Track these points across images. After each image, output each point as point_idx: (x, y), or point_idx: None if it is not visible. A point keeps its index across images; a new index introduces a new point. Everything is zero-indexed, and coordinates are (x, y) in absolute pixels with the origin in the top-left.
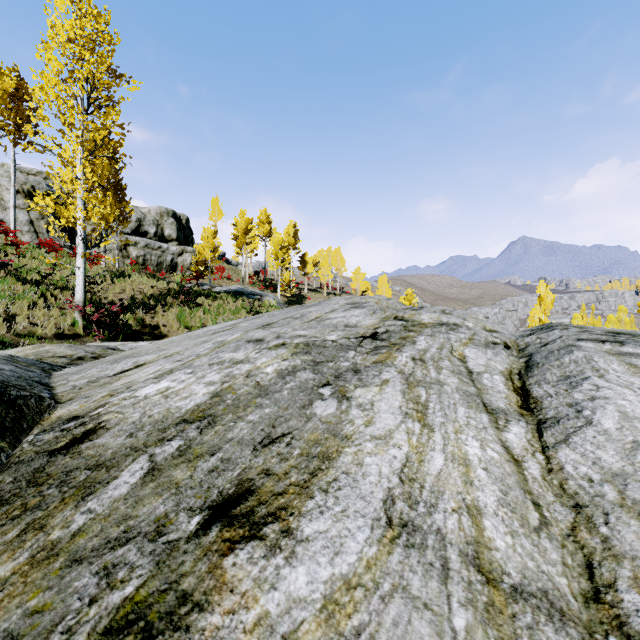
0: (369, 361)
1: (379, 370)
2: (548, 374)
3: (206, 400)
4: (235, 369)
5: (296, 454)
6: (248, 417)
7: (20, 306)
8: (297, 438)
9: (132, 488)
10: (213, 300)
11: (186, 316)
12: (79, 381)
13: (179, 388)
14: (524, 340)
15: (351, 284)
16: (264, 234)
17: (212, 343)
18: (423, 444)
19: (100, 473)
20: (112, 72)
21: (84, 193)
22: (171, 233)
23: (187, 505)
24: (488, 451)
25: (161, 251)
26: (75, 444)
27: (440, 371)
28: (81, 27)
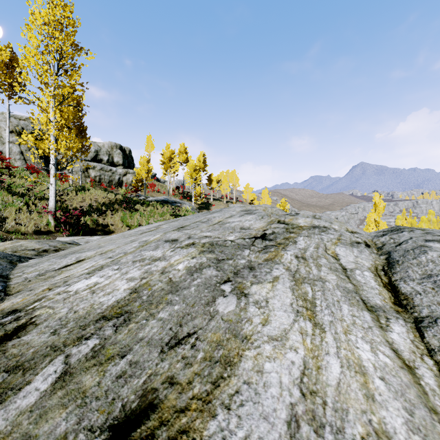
0: (261, 259)
1: (270, 267)
2: (410, 271)
3: (125, 296)
4: (153, 266)
5: (200, 358)
6: (159, 314)
7: (9, 211)
8: (201, 339)
9: (40, 397)
10: (147, 207)
11: (127, 218)
12: (31, 274)
13: (105, 284)
14: (379, 240)
15: (243, 195)
16: (183, 161)
17: (138, 242)
18: (317, 346)
19: (16, 376)
20: (75, 46)
21: (55, 131)
22: (118, 160)
23: (88, 423)
24: (380, 356)
25: (111, 172)
26: (4, 341)
27: (320, 268)
28: (53, 14)
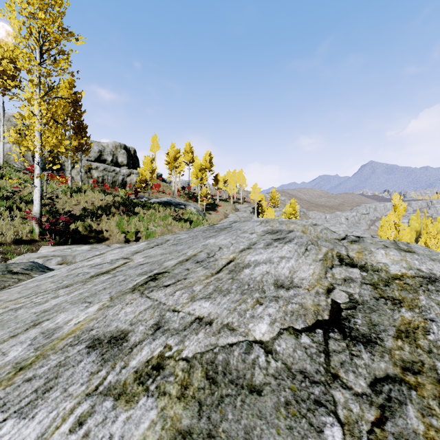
0: None
1: None
2: None
3: None
4: None
5: None
6: None
7: None
8: None
9: None
10: (148, 209)
11: (123, 223)
12: None
13: None
14: None
15: (250, 196)
16: (188, 160)
17: (33, 336)
18: None
19: None
20: (63, 30)
21: (39, 126)
22: (123, 160)
23: None
24: None
25: (115, 173)
26: None
27: None
28: None
